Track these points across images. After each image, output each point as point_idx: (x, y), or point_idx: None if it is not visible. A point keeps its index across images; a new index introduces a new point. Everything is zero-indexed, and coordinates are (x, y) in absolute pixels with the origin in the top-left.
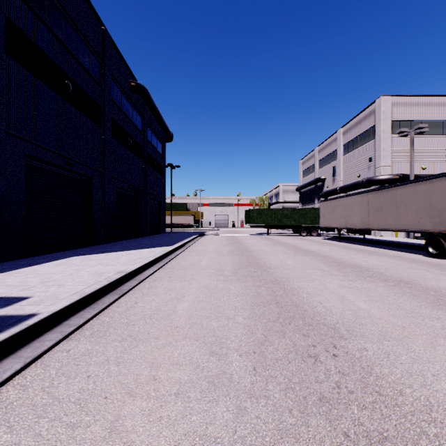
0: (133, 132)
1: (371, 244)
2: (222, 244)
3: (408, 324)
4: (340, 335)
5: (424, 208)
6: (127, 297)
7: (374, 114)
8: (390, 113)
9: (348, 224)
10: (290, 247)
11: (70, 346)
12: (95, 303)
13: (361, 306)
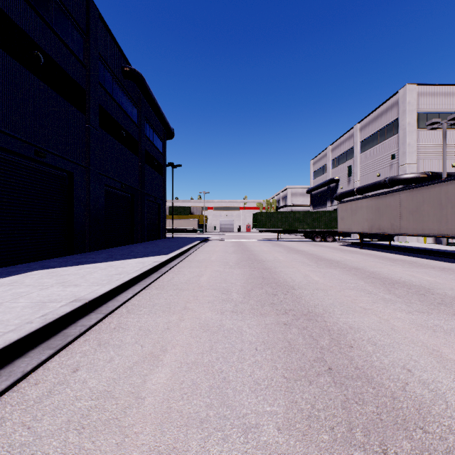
0: (127, 124)
1: (400, 251)
2: (228, 251)
3: None
4: None
5: None
6: (67, 354)
7: (397, 106)
8: (416, 104)
9: (373, 228)
10: (308, 256)
11: None
12: None
13: None
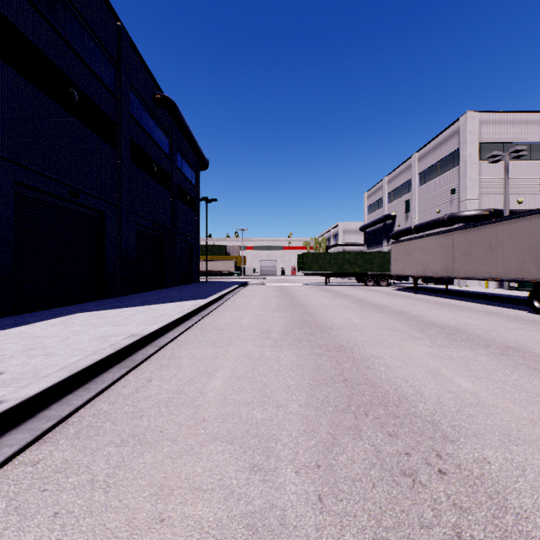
0: (158, 156)
1: (456, 296)
2: (269, 296)
3: (538, 415)
4: (443, 435)
5: (528, 251)
6: (138, 372)
7: (458, 135)
8: (478, 133)
9: (427, 271)
10: (354, 301)
11: (40, 455)
12: (91, 381)
13: (463, 386)
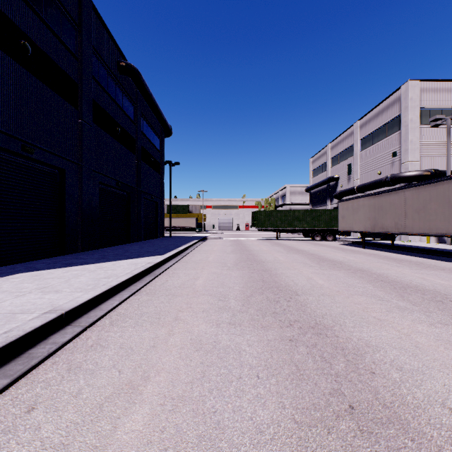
0: (123, 120)
1: (404, 251)
2: (226, 251)
3: None
4: None
5: None
6: (26, 384)
7: (399, 102)
8: (419, 100)
9: (376, 227)
10: (309, 256)
11: None
12: None
13: None
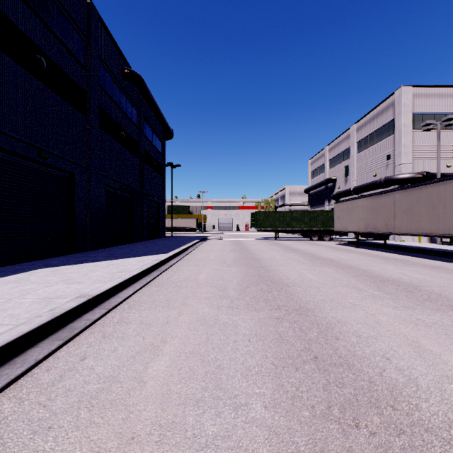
0: (127, 125)
1: (395, 250)
2: (226, 250)
3: None
4: None
5: None
6: (74, 345)
7: (393, 107)
8: (412, 105)
9: (368, 227)
10: (304, 255)
11: None
12: (9, 363)
13: None
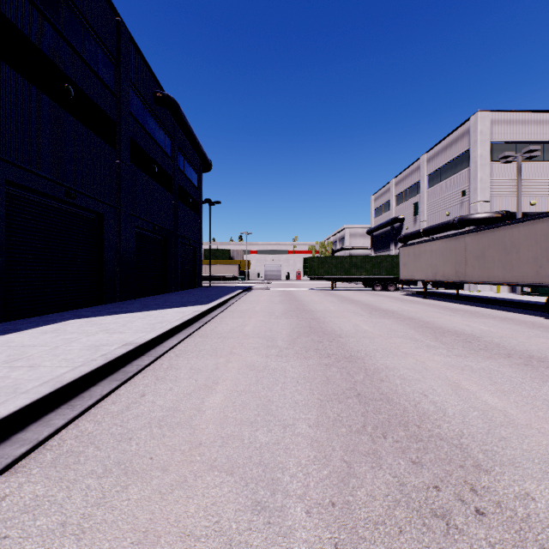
0: (159, 157)
1: (468, 301)
2: (274, 301)
3: None
4: (475, 462)
5: (546, 254)
6: (131, 385)
7: (468, 135)
8: (489, 133)
9: (437, 275)
10: (363, 306)
11: (7, 488)
12: (78, 397)
13: (489, 402)
